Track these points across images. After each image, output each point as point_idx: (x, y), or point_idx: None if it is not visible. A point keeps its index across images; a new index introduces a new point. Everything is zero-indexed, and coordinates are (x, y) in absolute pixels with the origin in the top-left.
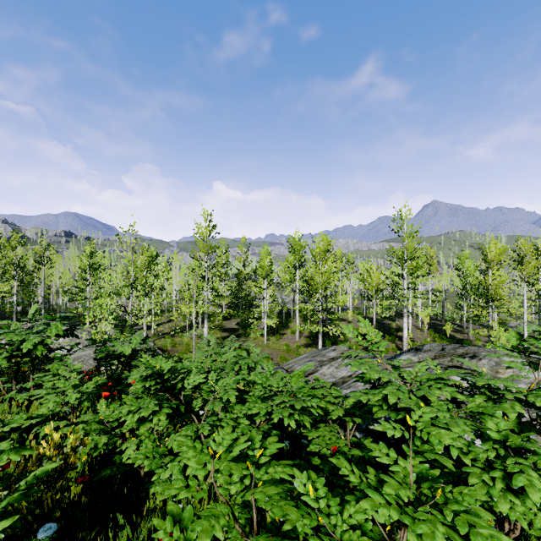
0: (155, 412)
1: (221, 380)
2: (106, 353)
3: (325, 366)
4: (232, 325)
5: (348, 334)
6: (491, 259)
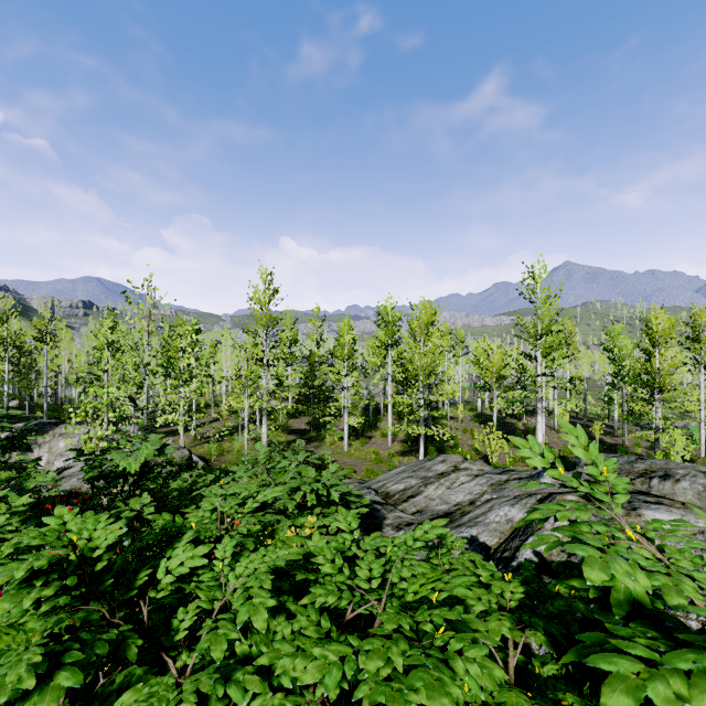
0: (30, 690)
1: (242, 560)
2: (100, 471)
3: (431, 485)
4: (302, 424)
5: (532, 459)
6: (659, 334)
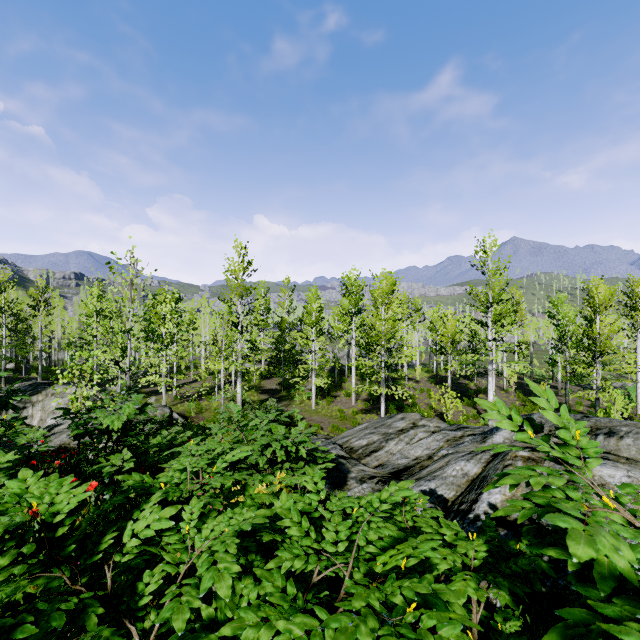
0: None
1: (209, 522)
2: (85, 429)
3: (391, 441)
4: (273, 385)
5: (500, 422)
6: (600, 303)
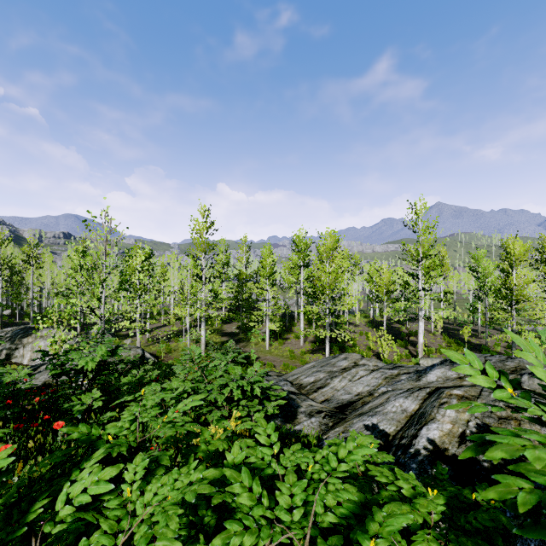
0: None
1: (152, 483)
2: (62, 369)
3: (336, 378)
4: (233, 328)
5: (474, 377)
6: (516, 257)
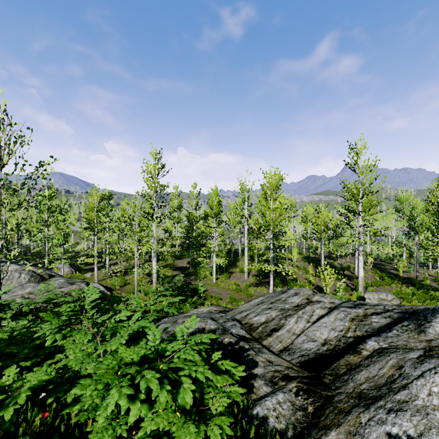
0: None
1: None
2: None
3: (290, 318)
4: (184, 263)
5: None
6: None
